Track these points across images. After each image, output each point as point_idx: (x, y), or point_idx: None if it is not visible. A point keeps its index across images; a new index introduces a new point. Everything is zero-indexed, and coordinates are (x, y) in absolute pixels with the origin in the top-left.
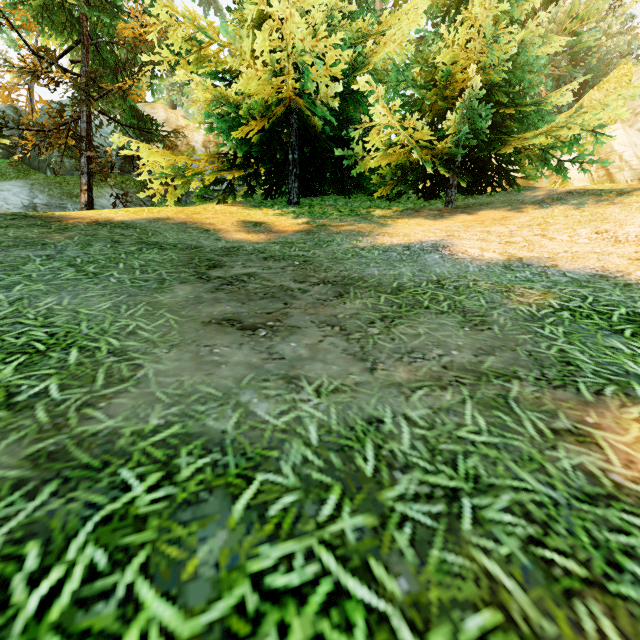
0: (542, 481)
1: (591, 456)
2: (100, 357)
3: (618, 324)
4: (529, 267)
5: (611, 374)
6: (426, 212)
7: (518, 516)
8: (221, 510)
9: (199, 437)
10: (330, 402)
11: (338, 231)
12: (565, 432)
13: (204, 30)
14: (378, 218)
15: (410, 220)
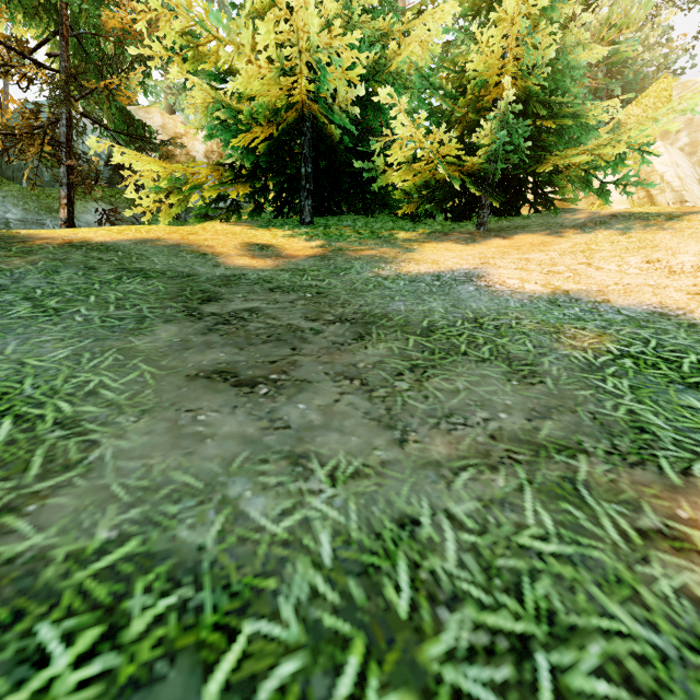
0: (639, 618)
1: (695, 572)
2: (42, 431)
3: (691, 375)
4: (578, 302)
5: (696, 445)
6: (456, 235)
7: (616, 683)
8: (185, 696)
9: (164, 559)
10: (349, 493)
11: (357, 256)
12: (655, 534)
13: (202, 22)
14: (402, 241)
15: (438, 244)
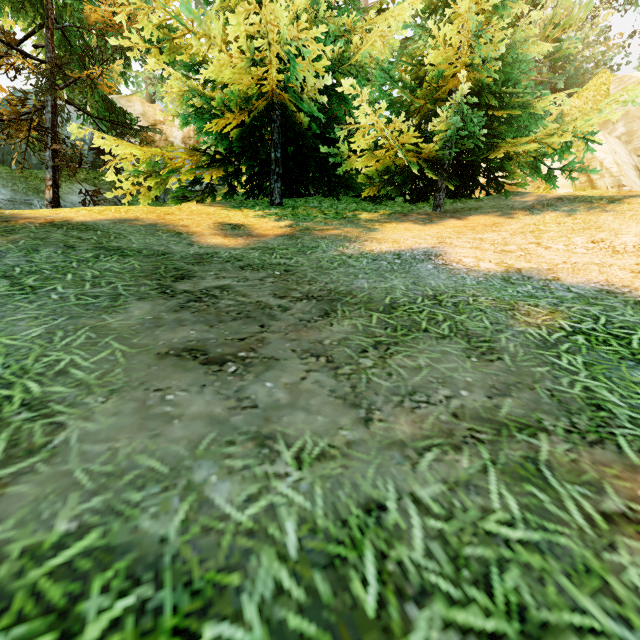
0: (611, 612)
1: None
2: (8, 413)
3: None
4: (530, 280)
5: None
6: (414, 216)
7: None
8: None
9: (125, 553)
10: (315, 476)
11: (323, 236)
12: (620, 518)
13: (178, 16)
14: (365, 222)
15: (398, 225)
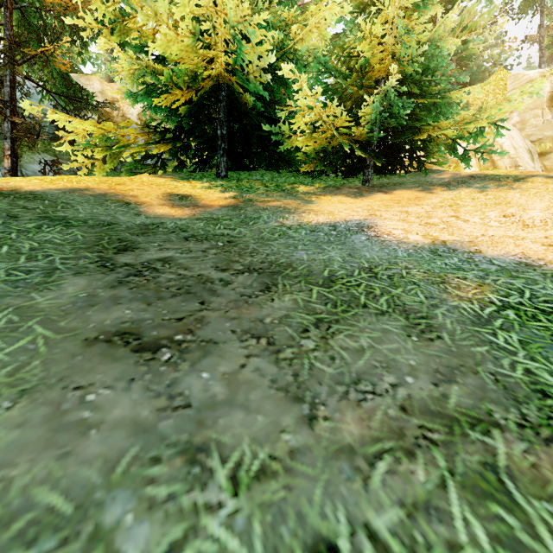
0: None
1: None
2: None
3: None
4: (455, 252)
5: None
6: (346, 190)
7: None
8: None
9: None
10: (253, 506)
11: (265, 207)
12: None
13: None
14: (302, 194)
15: (333, 197)
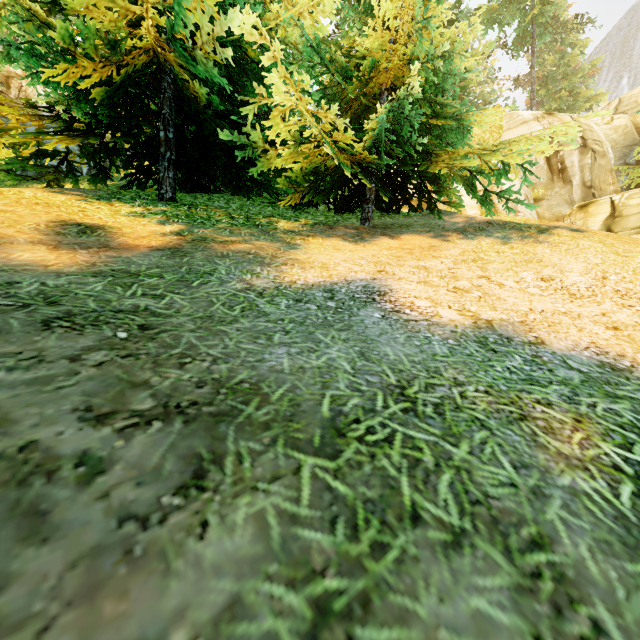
0: None
1: None
2: None
3: None
4: (512, 344)
5: None
6: (342, 230)
7: None
8: None
9: None
10: None
11: (225, 252)
12: None
13: None
14: (283, 233)
15: (325, 240)
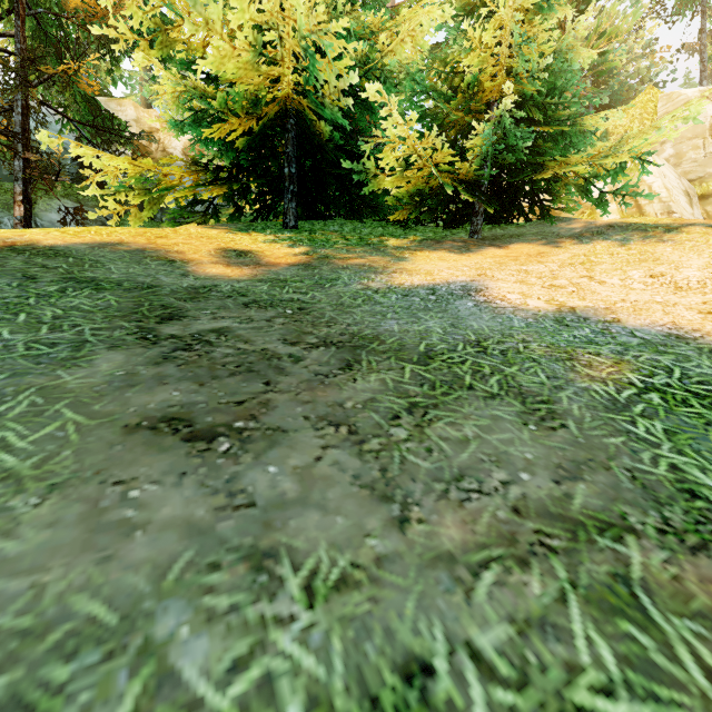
0: None
1: None
2: None
3: None
4: (587, 322)
5: None
6: (449, 243)
7: None
8: None
9: None
10: (332, 619)
11: (345, 265)
12: None
13: (173, 3)
14: (393, 249)
15: (431, 253)
